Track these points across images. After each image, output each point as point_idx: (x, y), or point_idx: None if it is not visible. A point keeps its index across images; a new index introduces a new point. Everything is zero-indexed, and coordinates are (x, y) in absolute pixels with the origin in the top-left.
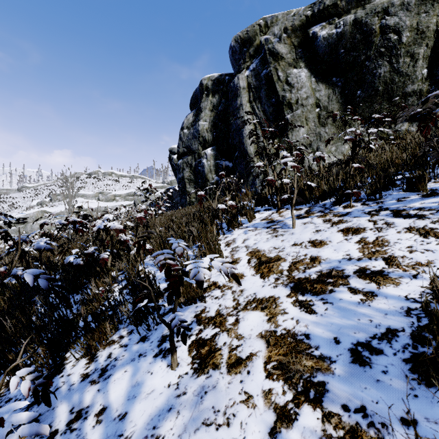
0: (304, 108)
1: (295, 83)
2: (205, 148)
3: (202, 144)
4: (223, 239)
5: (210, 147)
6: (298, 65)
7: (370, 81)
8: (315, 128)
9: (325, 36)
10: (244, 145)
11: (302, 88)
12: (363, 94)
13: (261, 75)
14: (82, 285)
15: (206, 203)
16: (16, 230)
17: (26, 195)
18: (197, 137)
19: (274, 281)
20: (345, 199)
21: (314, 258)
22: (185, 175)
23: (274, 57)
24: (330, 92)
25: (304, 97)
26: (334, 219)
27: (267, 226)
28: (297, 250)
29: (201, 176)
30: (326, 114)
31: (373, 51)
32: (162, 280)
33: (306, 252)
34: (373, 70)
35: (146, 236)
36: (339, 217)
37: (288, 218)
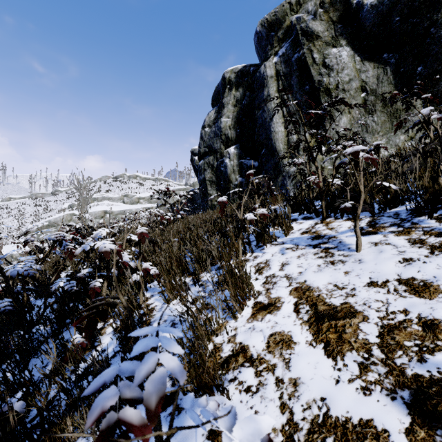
0: (346, 93)
1: (334, 64)
2: (228, 147)
3: (224, 142)
4: (251, 259)
5: (233, 146)
6: (337, 43)
7: (436, 52)
8: (359, 117)
9: (374, 4)
10: (272, 141)
11: (344, 69)
12: (425, 70)
13: (292, 59)
14: (63, 326)
15: (229, 207)
16: (47, 232)
17: (58, 199)
18: (219, 135)
19: (358, 372)
20: (439, 208)
21: (429, 323)
22: (206, 176)
23: (308, 37)
24: (380, 71)
25: (346, 81)
26: (429, 239)
27: (313, 244)
28: (382, 298)
29: (223, 177)
30: (375, 99)
31: (441, 13)
32: (167, 324)
33: (404, 306)
34: (441, 38)
35: (103, 304)
36: (438, 237)
37: (343, 233)
